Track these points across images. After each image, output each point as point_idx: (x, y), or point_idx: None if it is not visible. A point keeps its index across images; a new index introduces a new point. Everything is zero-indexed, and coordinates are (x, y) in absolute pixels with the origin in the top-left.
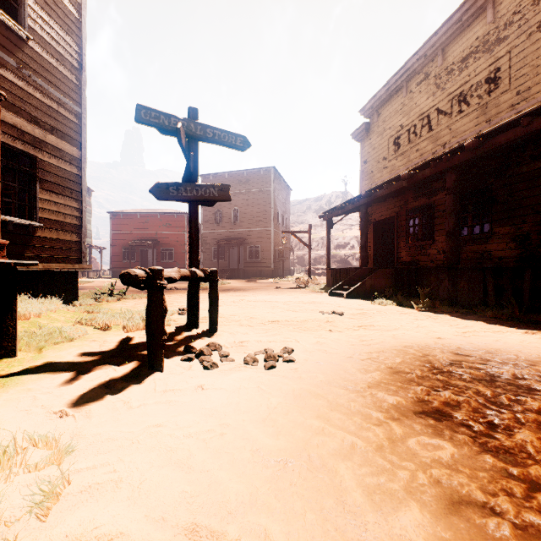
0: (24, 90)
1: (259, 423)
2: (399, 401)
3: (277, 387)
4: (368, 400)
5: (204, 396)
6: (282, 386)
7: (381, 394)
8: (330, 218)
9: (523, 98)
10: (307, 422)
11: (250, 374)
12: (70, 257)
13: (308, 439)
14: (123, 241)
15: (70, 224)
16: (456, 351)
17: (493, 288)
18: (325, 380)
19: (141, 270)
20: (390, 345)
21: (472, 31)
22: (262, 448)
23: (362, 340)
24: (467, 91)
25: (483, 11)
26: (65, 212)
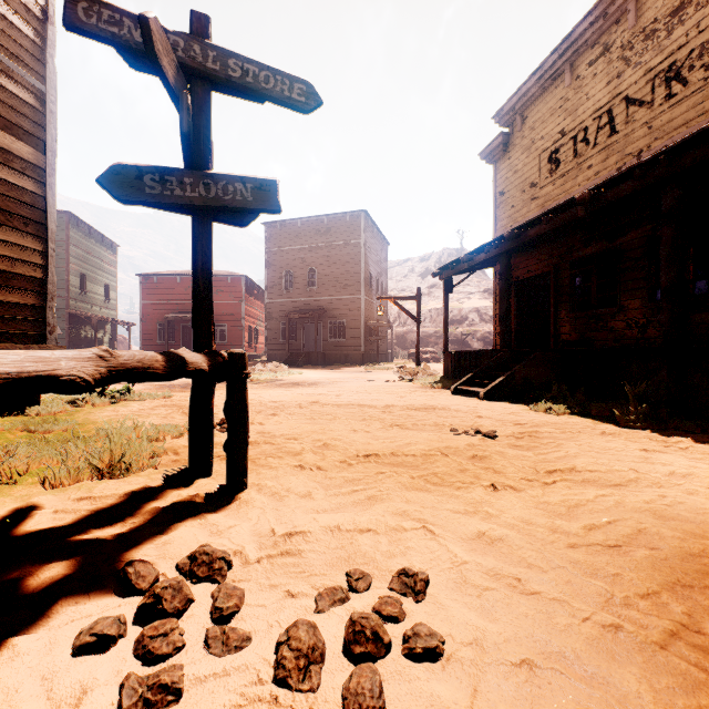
0: None
1: None
2: None
3: None
4: None
5: None
6: None
7: None
8: (449, 276)
9: None
10: None
11: None
12: (23, 332)
13: None
14: (158, 314)
15: (23, 276)
16: None
17: None
18: None
19: None
20: (675, 548)
21: None
22: None
23: (588, 526)
24: (682, 61)
25: None
26: (12, 256)
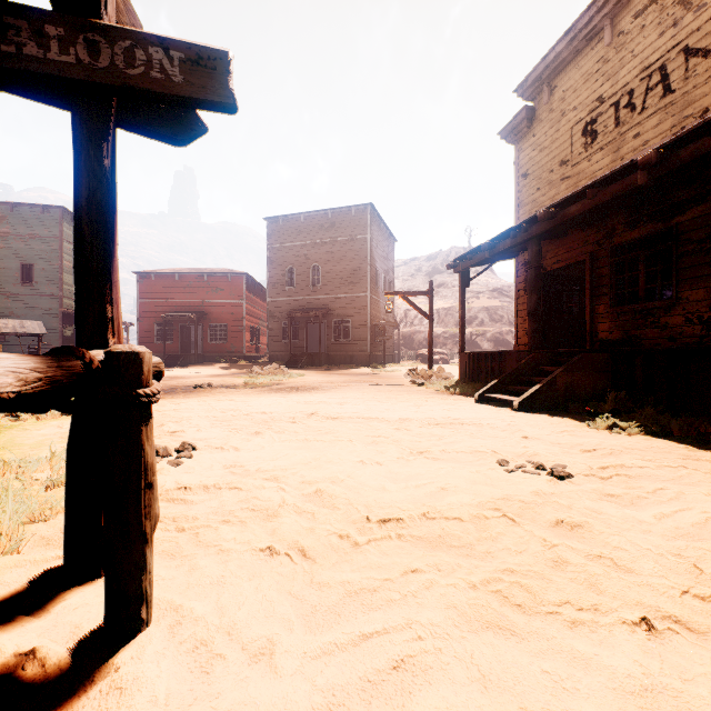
0: None
1: None
2: None
3: None
4: None
5: None
6: None
7: None
8: (466, 268)
9: None
10: None
11: None
12: None
13: None
14: (156, 313)
15: None
16: None
17: None
18: None
19: None
20: None
21: None
22: None
23: None
24: None
25: None
26: None
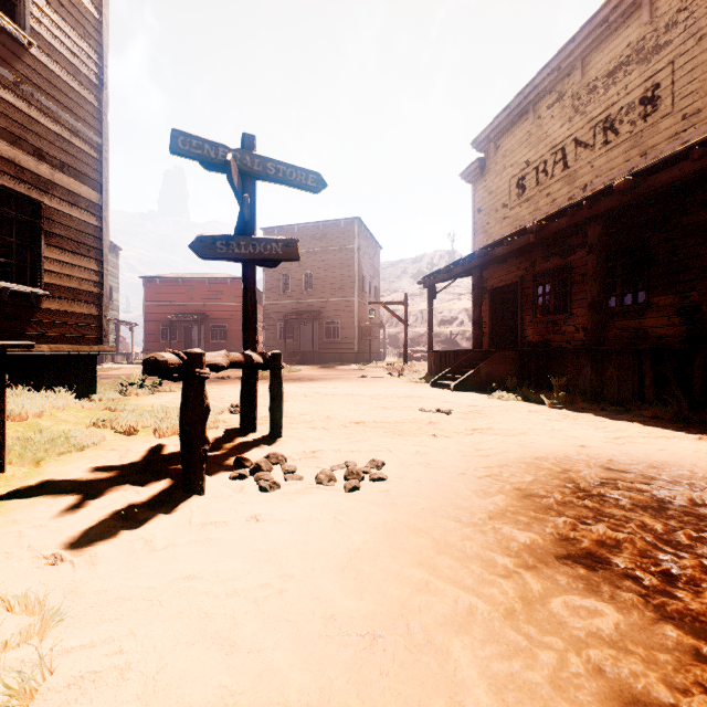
0: (23, 112)
1: (336, 573)
2: (534, 539)
3: (362, 518)
4: (490, 537)
5: (258, 532)
6: (369, 517)
7: (508, 529)
8: (432, 284)
9: (691, 124)
10: (404, 572)
11: (324, 498)
12: (87, 336)
13: (406, 600)
14: (161, 315)
15: (87, 292)
16: (607, 464)
17: (651, 378)
18: (429, 508)
19: (173, 355)
20: (517, 456)
21: (621, 36)
22: (339, 614)
23: (477, 449)
24: (615, 116)
25: (636, 8)
26: (80, 276)
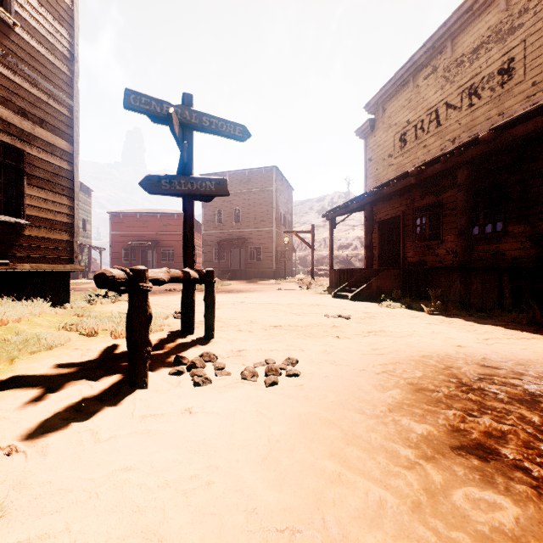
0: (10, 79)
1: (258, 463)
2: (429, 430)
3: (280, 410)
4: (392, 429)
5: (191, 424)
6: (286, 409)
7: (406, 421)
8: (333, 217)
9: (539, 89)
10: (318, 463)
11: (248, 392)
12: (61, 257)
13: (321, 492)
14: (123, 241)
15: (61, 222)
16: (482, 362)
17: (509, 290)
18: (337, 401)
19: (120, 271)
20: (406, 354)
21: (483, 20)
22: (260, 507)
23: (374, 348)
24: (478, 84)
25: None
26: (56, 210)
